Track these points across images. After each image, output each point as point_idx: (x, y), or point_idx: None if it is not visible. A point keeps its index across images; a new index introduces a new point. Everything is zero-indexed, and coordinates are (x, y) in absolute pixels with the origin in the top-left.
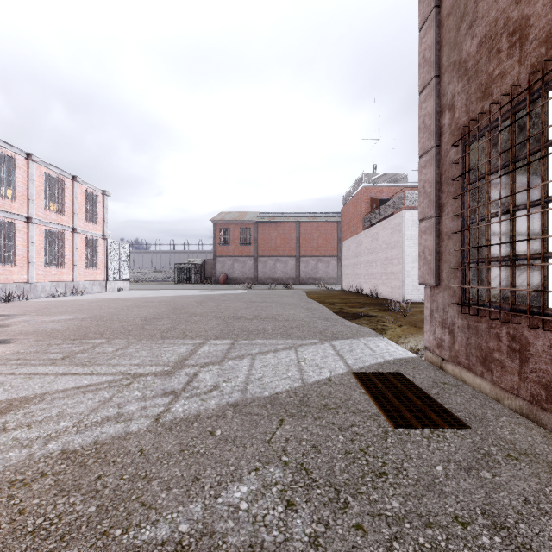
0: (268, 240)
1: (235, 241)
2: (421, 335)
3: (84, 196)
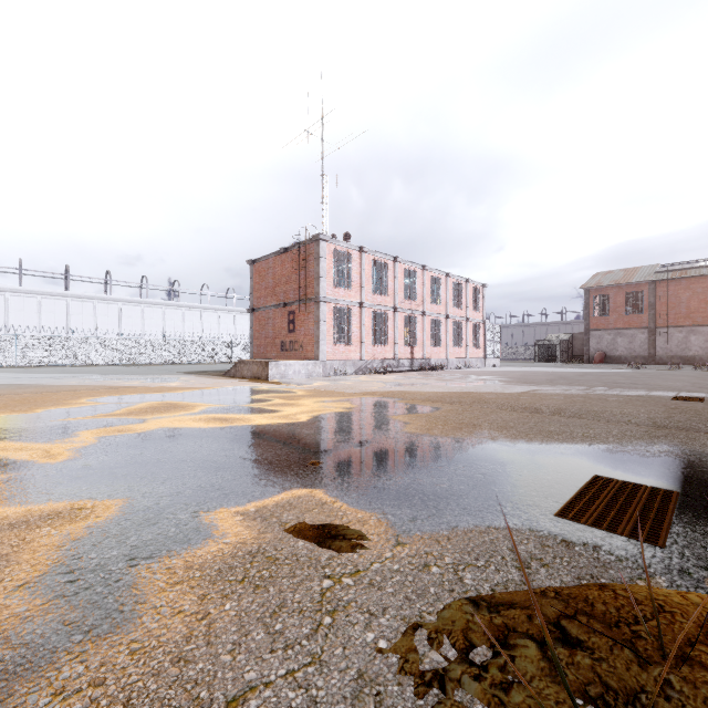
0: (674, 304)
1: (618, 310)
2: None
3: (471, 292)
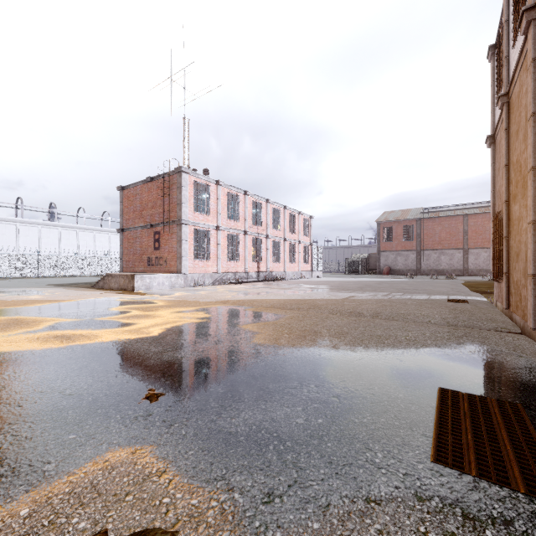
0: (432, 234)
1: (398, 238)
2: None
3: (302, 221)
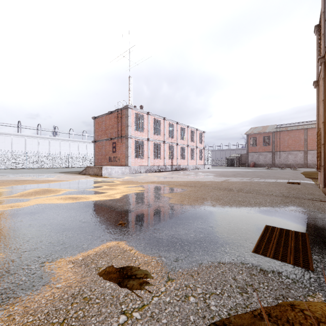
0: (282, 141)
1: (260, 144)
2: None
3: (198, 135)
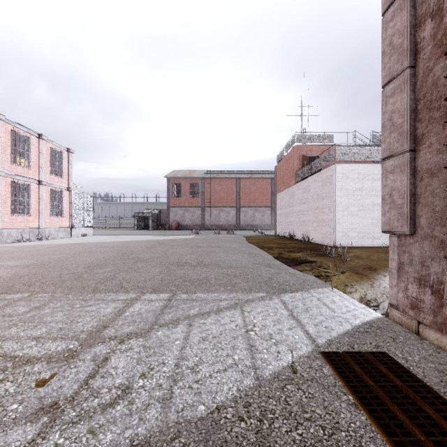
0: (213, 193)
1: (186, 194)
2: (365, 282)
3: (49, 152)
